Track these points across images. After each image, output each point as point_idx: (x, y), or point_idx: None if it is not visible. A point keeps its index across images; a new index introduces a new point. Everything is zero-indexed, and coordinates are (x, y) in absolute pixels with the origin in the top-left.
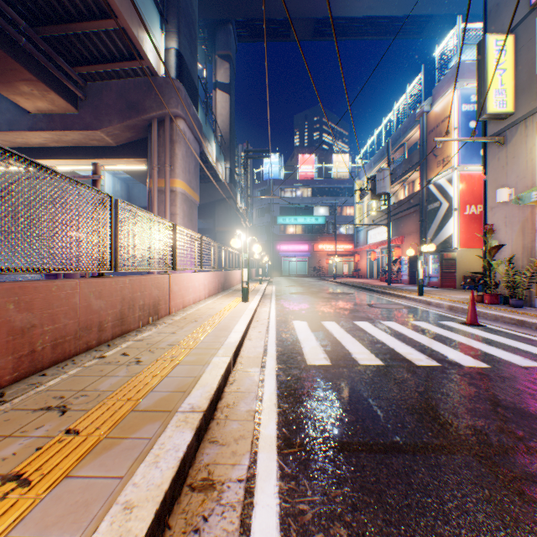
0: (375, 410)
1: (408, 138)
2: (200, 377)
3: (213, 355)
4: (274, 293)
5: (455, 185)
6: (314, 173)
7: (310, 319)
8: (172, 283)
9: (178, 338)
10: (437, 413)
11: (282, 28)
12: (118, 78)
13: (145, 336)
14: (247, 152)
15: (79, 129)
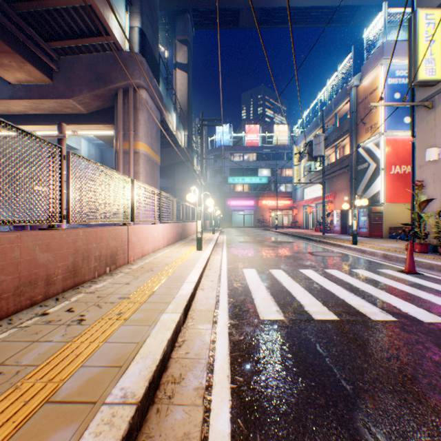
0: (345, 387)
1: (339, 109)
2: (143, 344)
3: (162, 311)
4: (225, 241)
5: (382, 148)
6: (258, 140)
7: (259, 267)
8: (131, 234)
9: (130, 290)
10: (420, 391)
11: (232, 18)
12: (88, 53)
13: (98, 287)
14: (202, 120)
15: (53, 98)
